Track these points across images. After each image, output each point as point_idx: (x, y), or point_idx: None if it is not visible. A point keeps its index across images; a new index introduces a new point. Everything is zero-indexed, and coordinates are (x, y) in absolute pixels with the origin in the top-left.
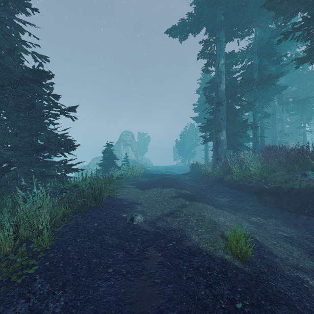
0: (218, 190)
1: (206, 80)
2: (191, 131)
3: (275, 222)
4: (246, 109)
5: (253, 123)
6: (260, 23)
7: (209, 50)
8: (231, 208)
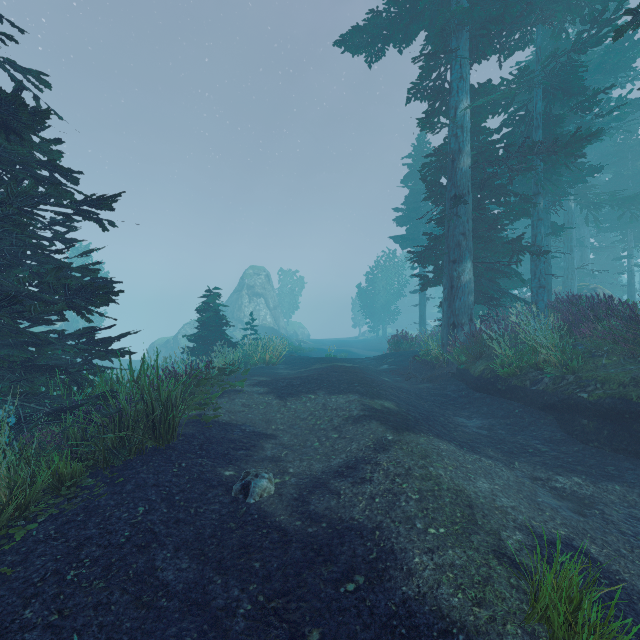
0: (457, 397)
1: (421, 158)
2: (390, 266)
3: (625, 492)
4: (516, 214)
5: (532, 246)
6: (552, 16)
7: (433, 81)
8: (497, 448)
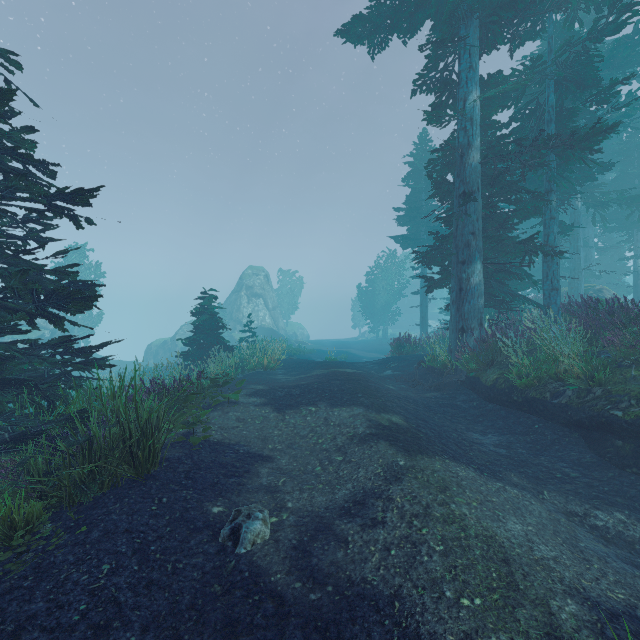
0: (468, 408)
1: (423, 156)
2: (390, 266)
3: None
4: (527, 212)
5: (545, 246)
6: (568, 2)
7: (440, 72)
8: (520, 472)
